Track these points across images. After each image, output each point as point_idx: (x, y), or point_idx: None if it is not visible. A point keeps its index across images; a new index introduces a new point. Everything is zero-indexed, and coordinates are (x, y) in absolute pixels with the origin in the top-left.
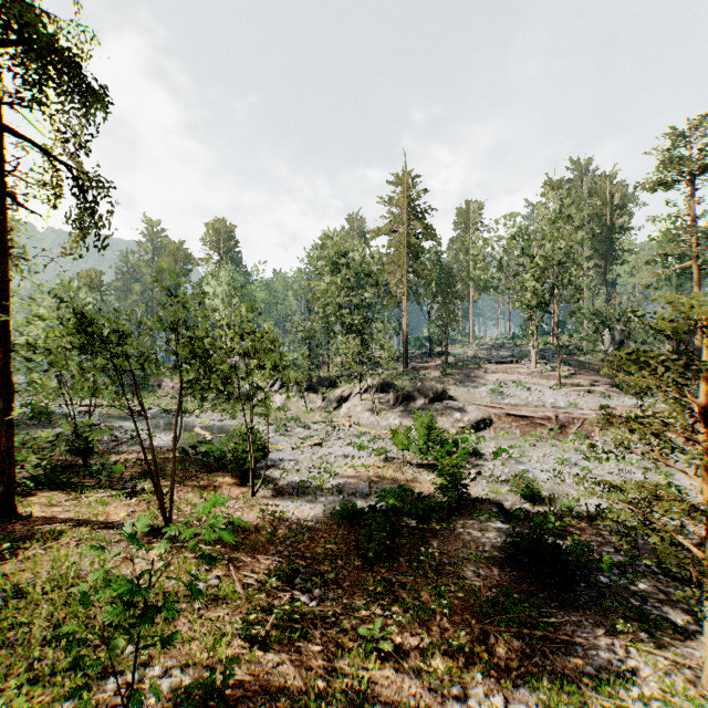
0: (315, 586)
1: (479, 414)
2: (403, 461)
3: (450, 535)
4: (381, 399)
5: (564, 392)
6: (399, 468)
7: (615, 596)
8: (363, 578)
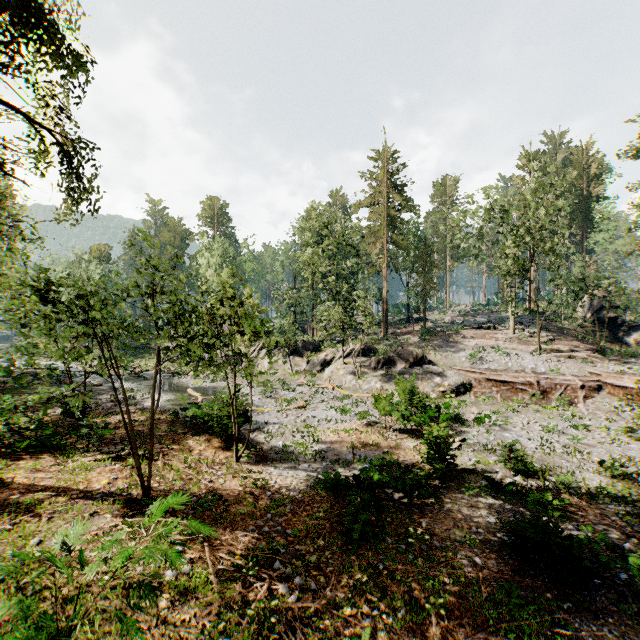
0: (296, 572)
1: (459, 378)
2: (385, 426)
3: (439, 512)
4: (362, 363)
5: (545, 357)
6: (382, 433)
7: (638, 599)
8: (347, 562)
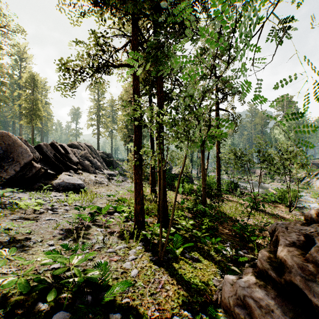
0: None
1: None
2: None
3: None
4: None
5: None
6: None
7: None
8: None
